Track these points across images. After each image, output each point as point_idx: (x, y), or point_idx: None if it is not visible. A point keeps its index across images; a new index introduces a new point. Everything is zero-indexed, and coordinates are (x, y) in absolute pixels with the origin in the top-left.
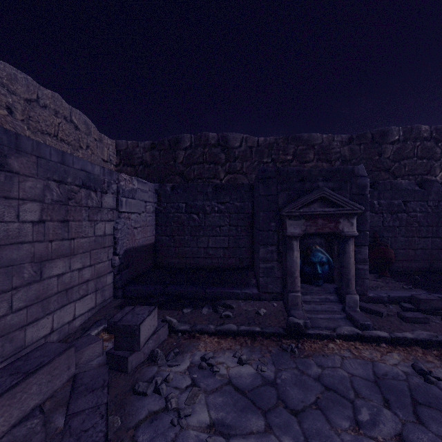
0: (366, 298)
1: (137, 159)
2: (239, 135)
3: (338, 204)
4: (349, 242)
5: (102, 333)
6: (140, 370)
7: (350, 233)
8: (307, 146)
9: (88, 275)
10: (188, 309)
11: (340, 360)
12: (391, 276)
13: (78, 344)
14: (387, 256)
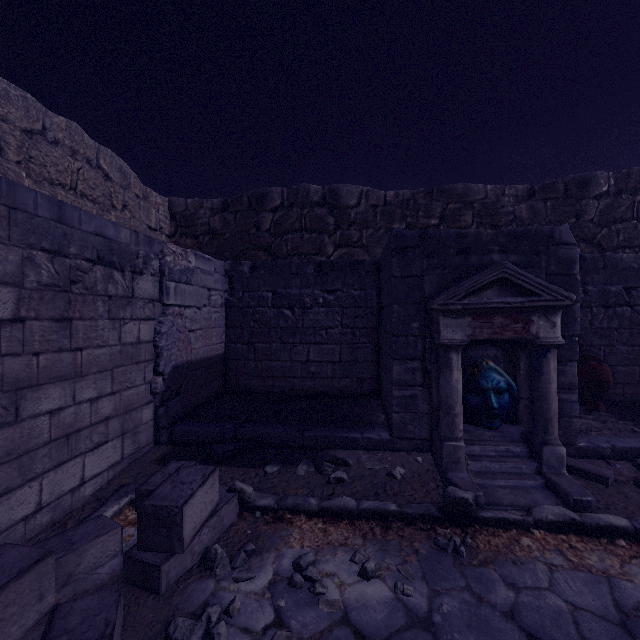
0: (574, 450)
1: (201, 227)
2: (356, 187)
3: (530, 290)
4: (549, 355)
5: (127, 509)
6: (183, 588)
7: (550, 341)
8: (462, 204)
9: (108, 409)
10: (273, 467)
11: (547, 572)
12: (608, 410)
13: (77, 537)
14: (602, 377)
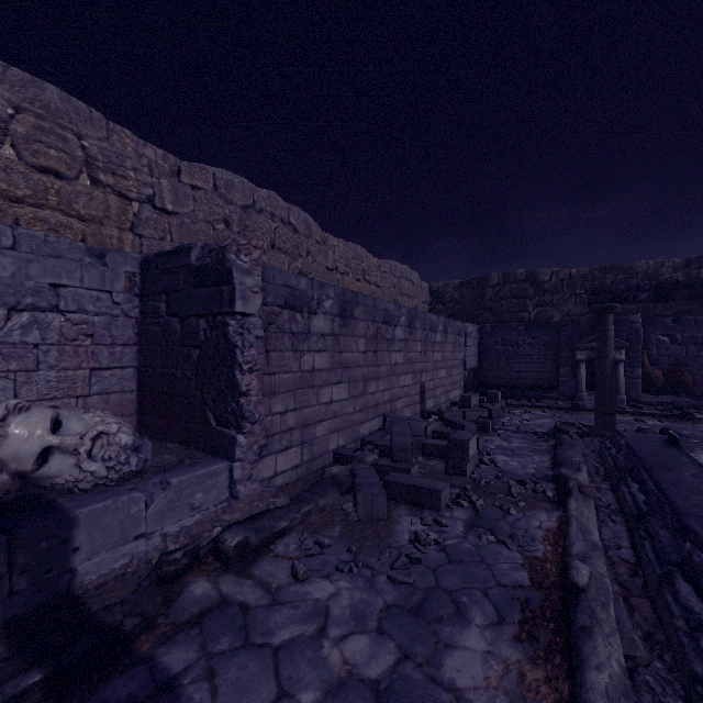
0: (640, 402)
1: (448, 298)
2: (548, 269)
3: None
4: (619, 364)
5: None
6: None
7: (619, 359)
8: (628, 275)
9: (458, 378)
10: (512, 400)
11: None
12: (687, 396)
13: None
14: (681, 380)
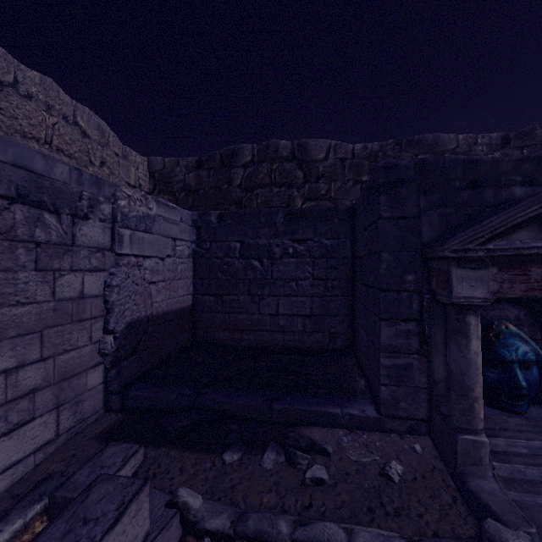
0: None
1: (177, 183)
2: (324, 141)
3: None
4: None
5: (38, 521)
6: None
7: None
8: (433, 154)
9: (34, 379)
10: (234, 454)
11: None
12: None
13: None
14: None
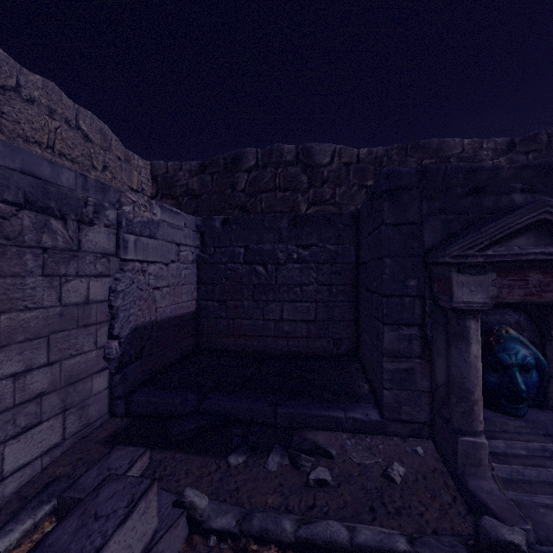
0: None
1: (181, 188)
2: (329, 145)
3: None
4: None
5: (47, 521)
6: None
7: None
8: (438, 159)
9: (41, 383)
10: (238, 457)
11: None
12: None
13: None
14: None
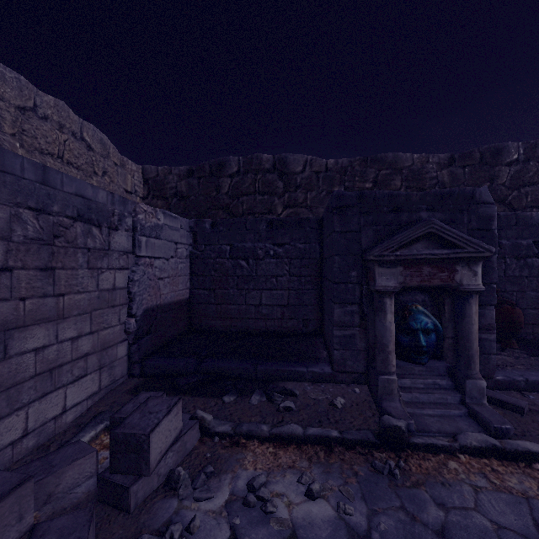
0: (492, 383)
1: (170, 190)
2: (301, 156)
3: (455, 243)
4: (471, 300)
5: (103, 434)
6: (150, 507)
7: (472, 287)
8: (392, 170)
9: (87, 346)
10: (230, 397)
11: (472, 493)
12: (520, 347)
13: (57, 460)
14: (515, 319)
